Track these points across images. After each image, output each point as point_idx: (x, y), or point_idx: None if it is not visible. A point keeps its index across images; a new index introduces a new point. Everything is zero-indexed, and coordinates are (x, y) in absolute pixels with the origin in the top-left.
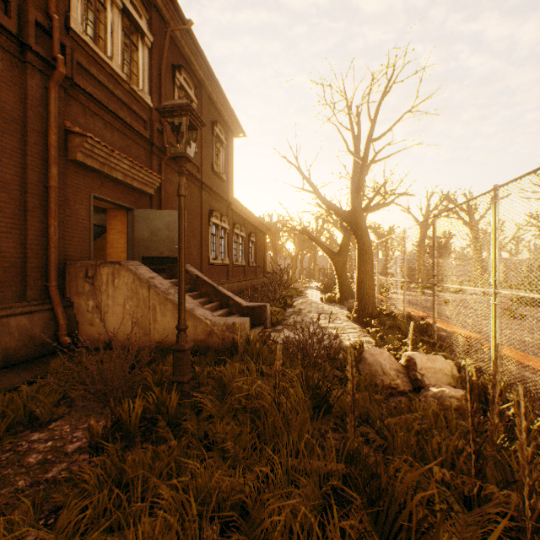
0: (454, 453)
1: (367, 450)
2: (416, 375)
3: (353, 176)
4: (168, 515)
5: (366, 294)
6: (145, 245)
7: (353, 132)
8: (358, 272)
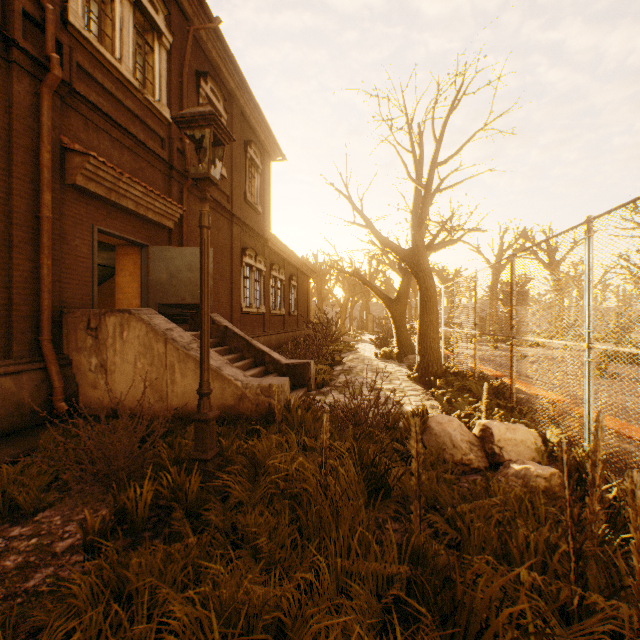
0: (546, 550)
1: (437, 546)
2: (493, 449)
3: (415, 208)
4: None
5: (430, 349)
6: (162, 290)
7: (414, 155)
8: (420, 322)
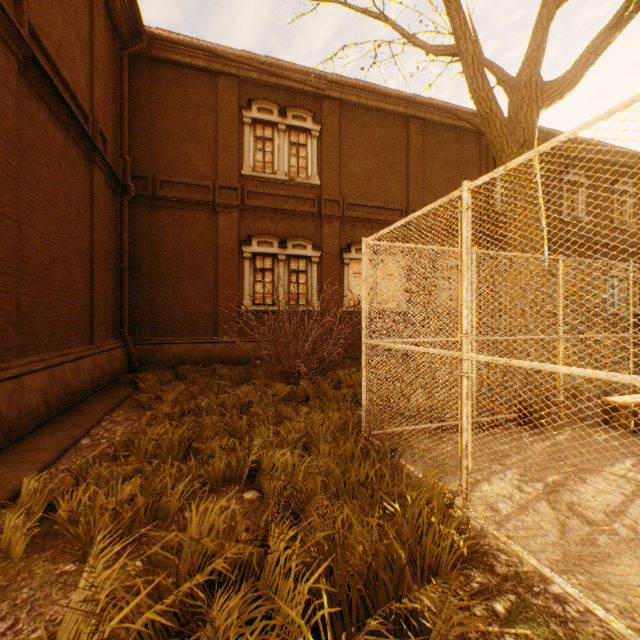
0: None
1: None
2: None
3: None
4: None
5: None
6: None
7: None
8: None
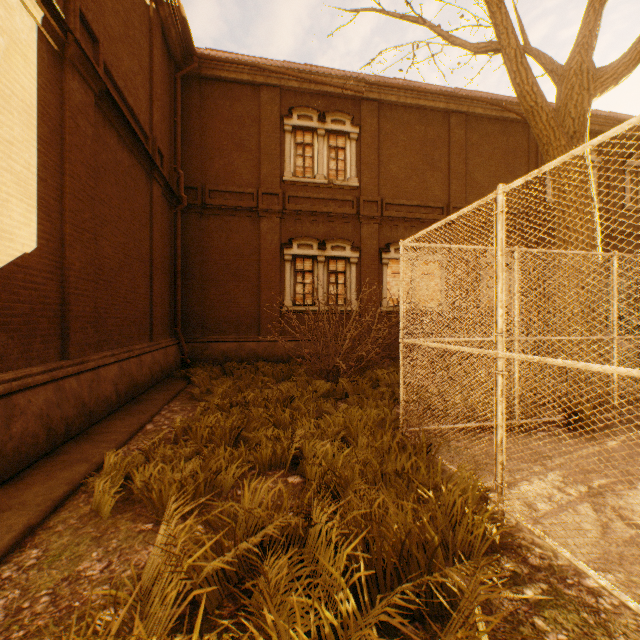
0: None
1: None
2: None
3: None
4: None
5: None
6: None
7: None
8: None
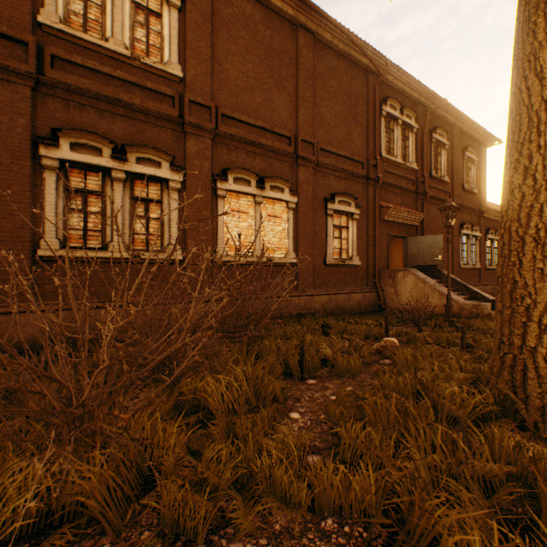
0: None
1: None
2: None
3: None
4: (450, 335)
5: None
6: (414, 259)
7: None
8: None
